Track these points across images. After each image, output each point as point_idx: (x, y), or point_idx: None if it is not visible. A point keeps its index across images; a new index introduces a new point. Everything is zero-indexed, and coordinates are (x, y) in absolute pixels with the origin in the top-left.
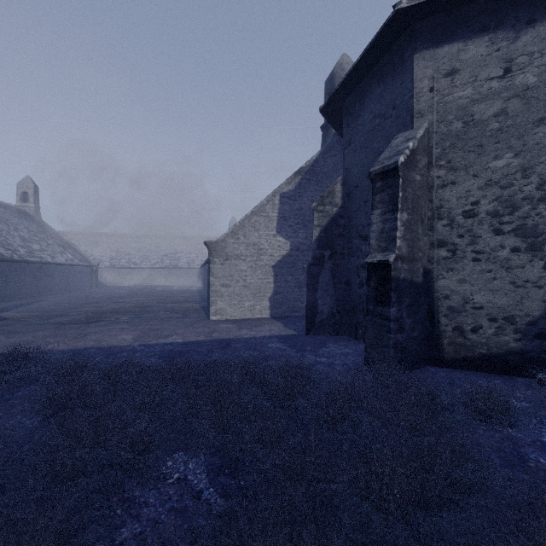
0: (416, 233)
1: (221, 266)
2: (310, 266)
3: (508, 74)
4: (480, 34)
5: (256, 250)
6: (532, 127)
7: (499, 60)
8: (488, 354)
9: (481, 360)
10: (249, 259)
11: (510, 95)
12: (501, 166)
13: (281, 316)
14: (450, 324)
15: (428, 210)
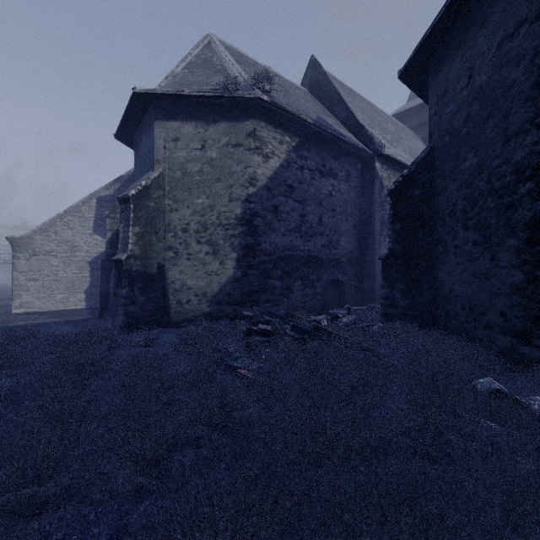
0: (150, 241)
1: (27, 261)
2: (104, 262)
3: (204, 149)
4: (190, 120)
5: (70, 247)
6: (215, 182)
7: (200, 139)
8: (194, 316)
9: (191, 320)
10: (62, 255)
11: (205, 161)
12: (200, 203)
13: (98, 307)
14: (175, 300)
15: (163, 226)
